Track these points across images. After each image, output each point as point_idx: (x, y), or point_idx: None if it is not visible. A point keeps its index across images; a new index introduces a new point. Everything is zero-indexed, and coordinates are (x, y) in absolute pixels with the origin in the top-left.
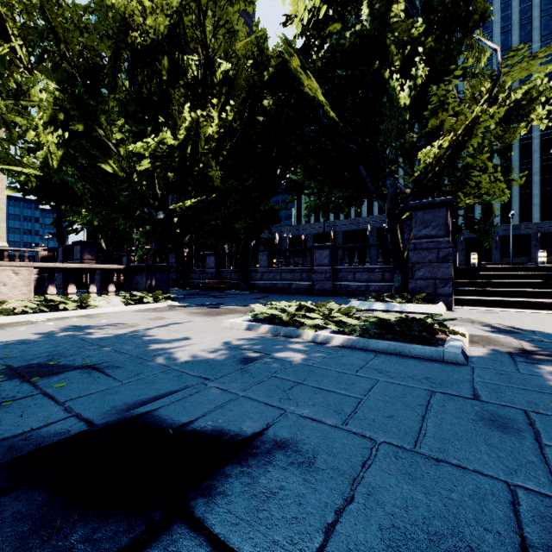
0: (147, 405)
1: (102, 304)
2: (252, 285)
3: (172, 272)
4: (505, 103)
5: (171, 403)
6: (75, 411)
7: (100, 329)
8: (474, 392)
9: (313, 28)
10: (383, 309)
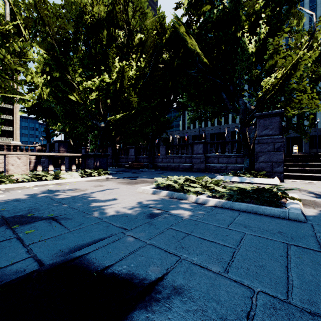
0: (83, 249)
1: (67, 177)
2: (156, 165)
3: (109, 158)
4: (318, 49)
5: (99, 248)
6: (33, 253)
7: (64, 192)
8: (320, 246)
9: (193, 9)
10: (238, 181)
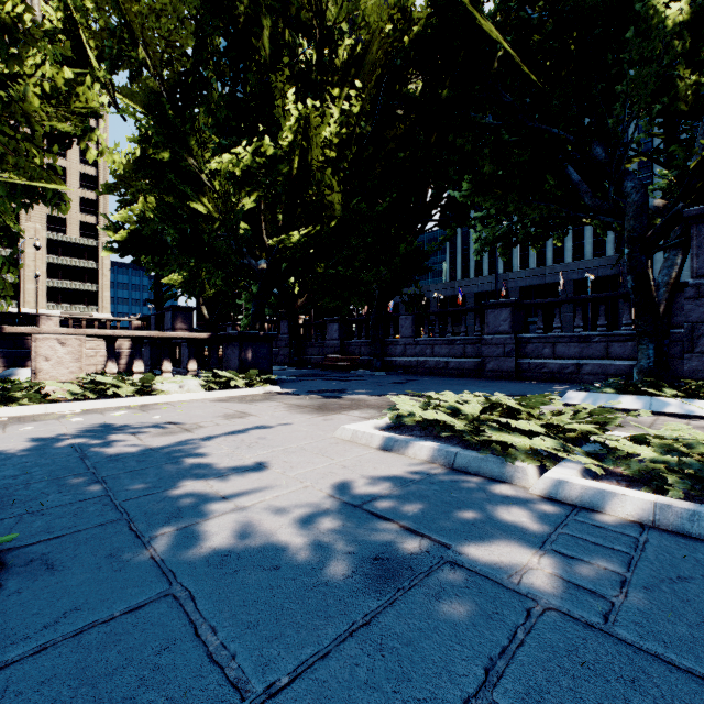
0: None
1: (171, 389)
2: (389, 362)
3: (284, 346)
4: None
5: None
6: None
7: (133, 435)
8: None
9: None
10: (639, 408)
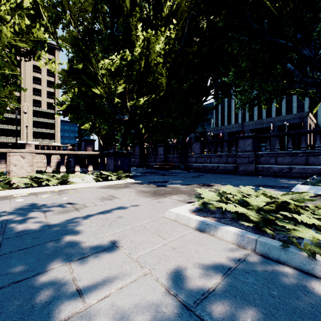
0: None
1: (77, 181)
2: (188, 166)
3: (137, 158)
4: None
5: None
6: None
7: (43, 213)
8: None
9: None
10: None
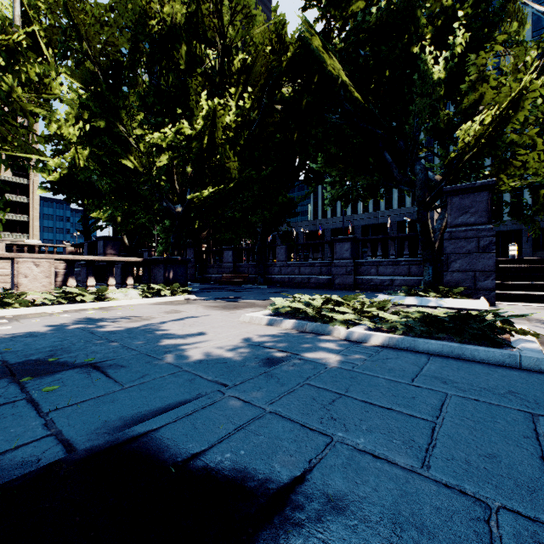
0: (148, 422)
1: (119, 297)
2: (269, 279)
3: (190, 267)
4: None
5: (178, 419)
6: (56, 428)
7: (113, 322)
8: None
9: (334, 8)
10: (416, 304)
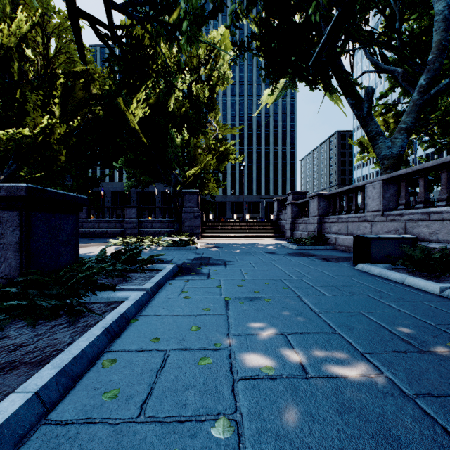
0: None
1: None
2: None
3: None
4: (220, 150)
5: None
6: None
7: None
8: (196, 252)
9: None
10: None
